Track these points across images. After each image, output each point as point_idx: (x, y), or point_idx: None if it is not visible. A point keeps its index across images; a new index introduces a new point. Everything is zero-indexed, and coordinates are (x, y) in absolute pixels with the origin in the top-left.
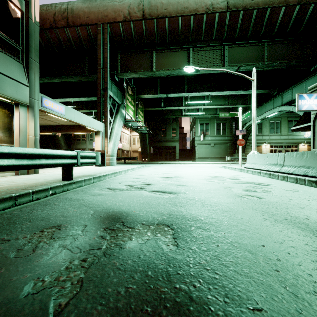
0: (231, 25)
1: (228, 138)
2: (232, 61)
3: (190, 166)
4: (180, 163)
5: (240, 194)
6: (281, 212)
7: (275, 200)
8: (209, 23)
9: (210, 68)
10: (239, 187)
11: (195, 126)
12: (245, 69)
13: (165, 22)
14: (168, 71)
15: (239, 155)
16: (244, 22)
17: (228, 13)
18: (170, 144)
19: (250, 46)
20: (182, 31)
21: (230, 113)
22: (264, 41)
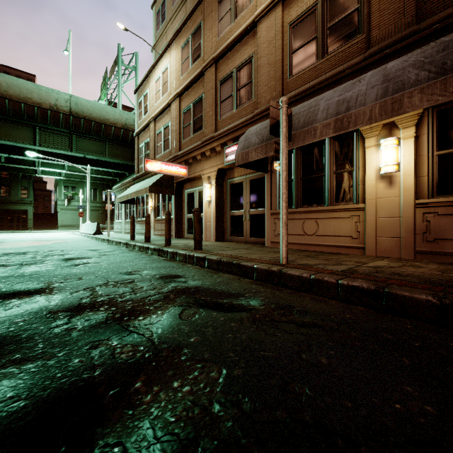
0: (75, 124)
1: (100, 205)
2: (80, 149)
3: (39, 234)
4: (31, 232)
5: (37, 239)
6: (40, 239)
7: (47, 239)
8: (55, 117)
9: (58, 150)
10: (43, 238)
11: (58, 187)
12: (92, 157)
13: (5, 101)
14: (9, 142)
15: (81, 224)
16: (86, 126)
17: (71, 116)
18: (18, 207)
19: (95, 141)
20: (25, 114)
21: (73, 192)
22: (106, 141)
